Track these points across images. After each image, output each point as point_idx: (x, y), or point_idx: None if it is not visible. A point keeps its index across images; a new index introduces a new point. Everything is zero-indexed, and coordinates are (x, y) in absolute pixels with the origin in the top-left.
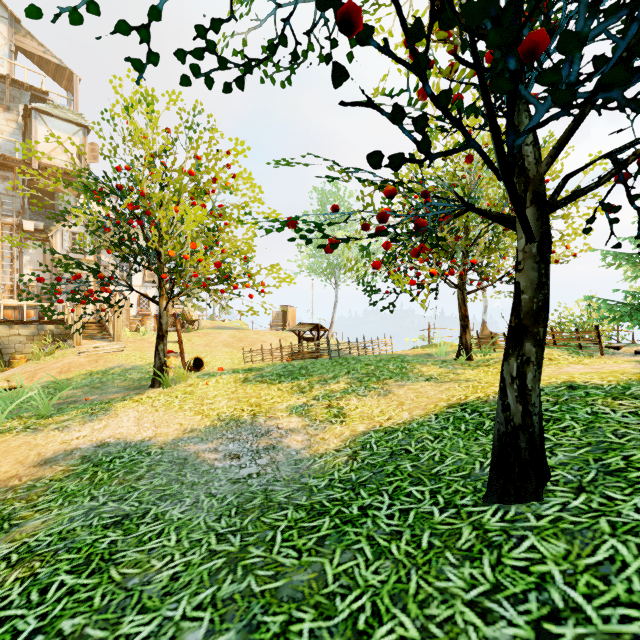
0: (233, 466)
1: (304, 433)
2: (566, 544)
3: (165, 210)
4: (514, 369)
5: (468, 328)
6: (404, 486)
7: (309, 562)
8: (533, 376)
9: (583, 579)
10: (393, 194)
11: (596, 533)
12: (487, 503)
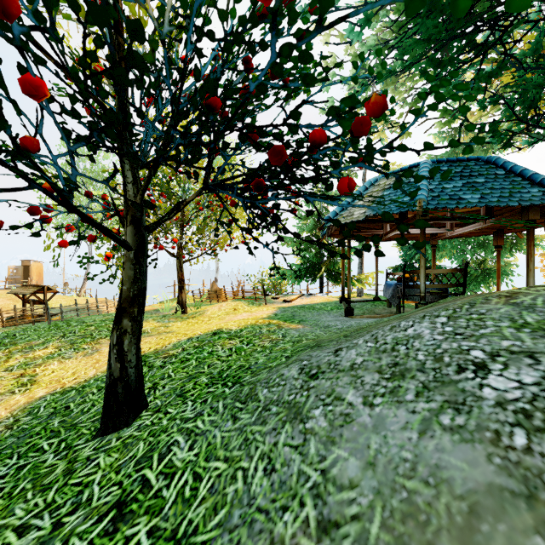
0: None
1: None
2: (119, 454)
3: None
4: (115, 339)
5: (184, 289)
6: (40, 443)
7: None
8: (129, 342)
9: (109, 476)
10: (50, 191)
11: (139, 441)
12: (94, 438)
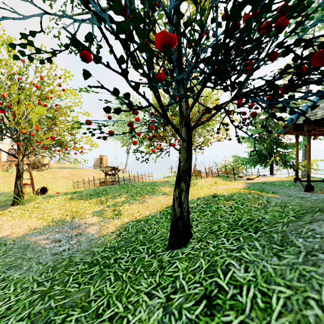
0: (56, 246)
1: (98, 225)
2: (188, 263)
3: (22, 104)
4: (177, 194)
5: None
6: (137, 247)
7: (83, 288)
8: (184, 196)
9: (188, 276)
10: (136, 113)
11: (198, 257)
12: (167, 250)
